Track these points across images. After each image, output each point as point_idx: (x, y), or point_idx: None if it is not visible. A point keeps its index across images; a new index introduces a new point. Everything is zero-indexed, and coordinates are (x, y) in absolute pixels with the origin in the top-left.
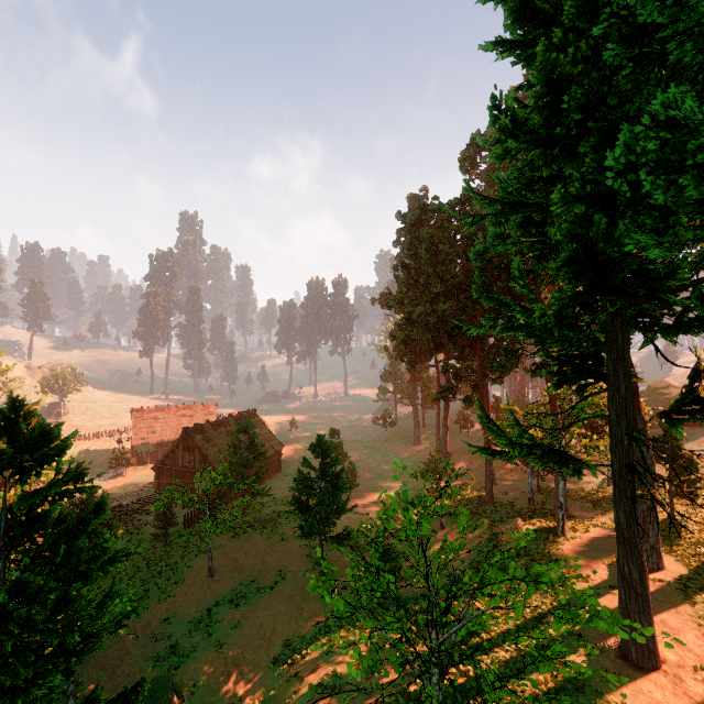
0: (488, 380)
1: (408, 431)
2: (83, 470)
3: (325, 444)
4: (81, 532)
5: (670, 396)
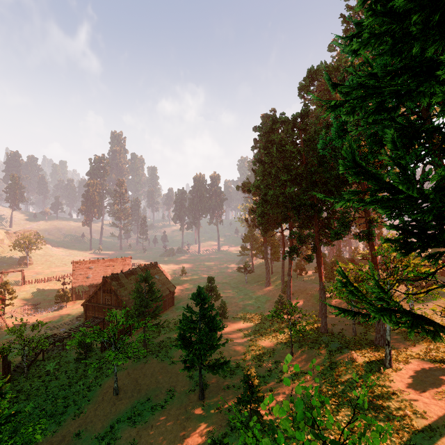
0: (322, 242)
1: (261, 276)
2: None
3: (203, 294)
4: None
5: None
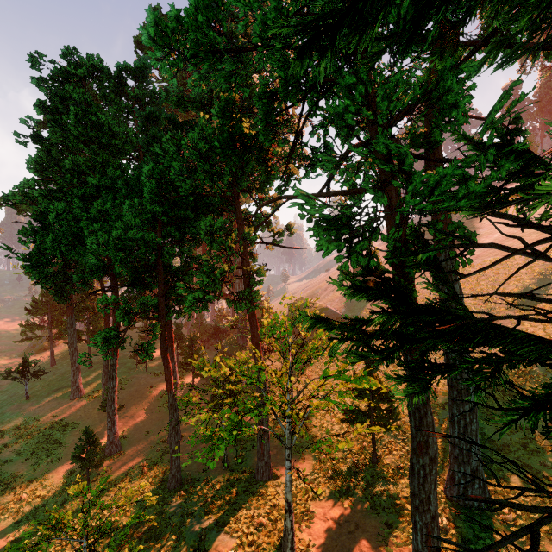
0: (173, 312)
1: (67, 376)
2: None
3: None
4: None
5: (311, 310)
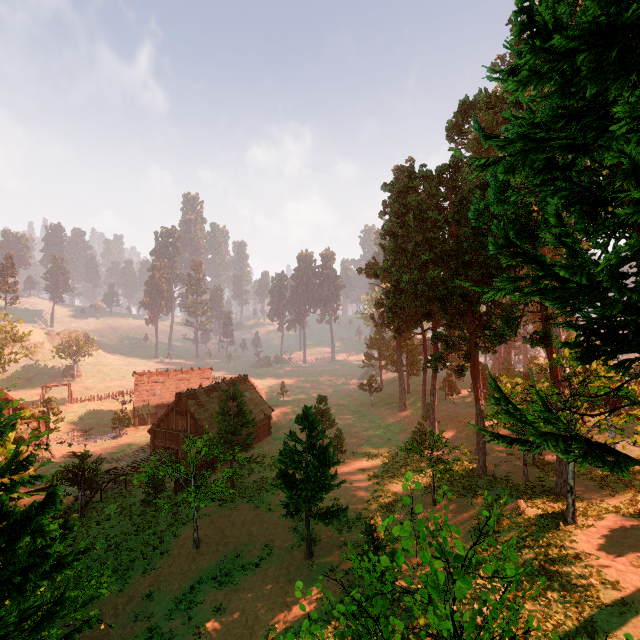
0: (480, 348)
1: (393, 397)
2: (28, 457)
3: (311, 417)
4: (22, 533)
5: None
